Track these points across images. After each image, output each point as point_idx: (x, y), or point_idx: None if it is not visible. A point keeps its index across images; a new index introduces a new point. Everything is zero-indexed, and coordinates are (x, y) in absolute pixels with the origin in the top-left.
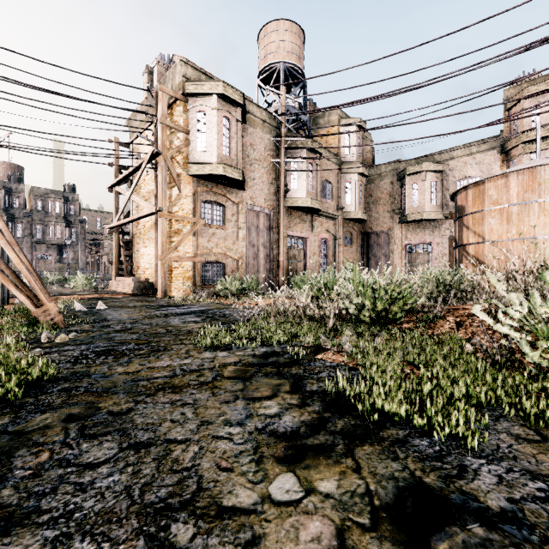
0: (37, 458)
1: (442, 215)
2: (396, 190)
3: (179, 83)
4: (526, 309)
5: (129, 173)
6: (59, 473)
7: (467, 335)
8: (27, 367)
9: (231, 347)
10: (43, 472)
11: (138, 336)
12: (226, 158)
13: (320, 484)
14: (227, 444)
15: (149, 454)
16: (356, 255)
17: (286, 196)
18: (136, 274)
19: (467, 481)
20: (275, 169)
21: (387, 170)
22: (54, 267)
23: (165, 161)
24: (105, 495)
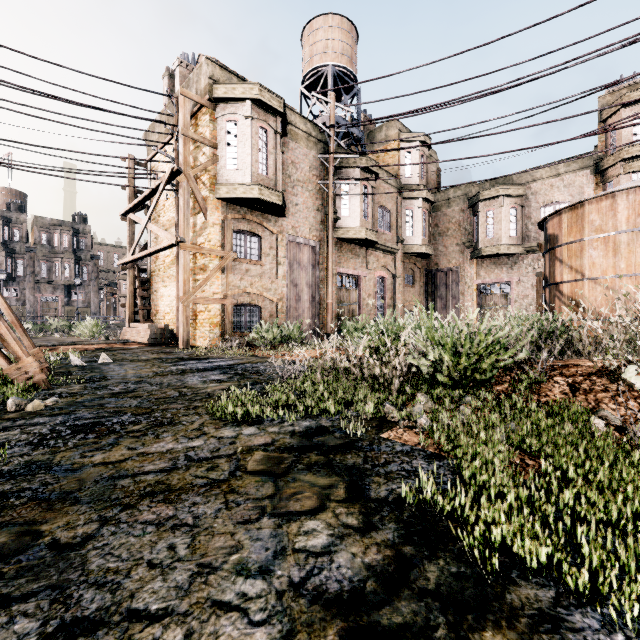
0: None
1: (523, 249)
2: (467, 218)
3: (205, 86)
4: None
5: (144, 197)
6: None
7: (590, 404)
8: None
9: (261, 420)
10: None
11: (139, 402)
12: (262, 178)
13: None
14: (237, 625)
15: None
16: (419, 296)
17: (336, 225)
18: (155, 319)
19: None
20: (322, 193)
21: (456, 195)
22: (61, 311)
23: (187, 181)
24: None
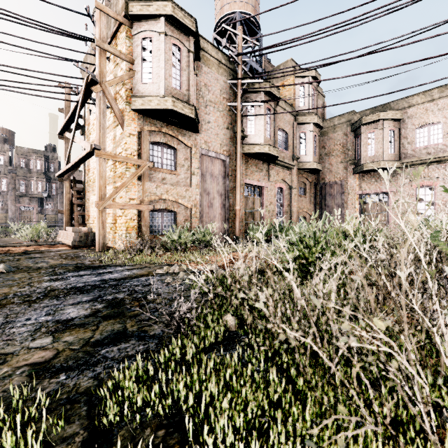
0: None
1: (400, 164)
2: (350, 140)
3: (122, 5)
4: None
5: (72, 114)
6: None
7: None
8: None
9: None
10: None
11: None
12: (175, 92)
13: None
14: None
15: None
16: (310, 205)
17: (243, 142)
18: (87, 223)
19: None
20: (231, 114)
21: (340, 122)
22: (36, 217)
23: (103, 92)
24: None
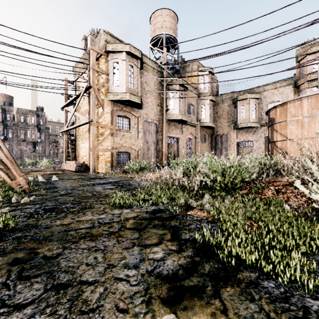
0: None
1: (259, 124)
2: (232, 109)
3: (103, 45)
4: None
5: (73, 99)
6: None
7: (284, 199)
8: None
9: (132, 206)
10: None
11: (74, 198)
12: (130, 90)
13: None
14: (125, 286)
15: (66, 295)
16: (208, 148)
17: (167, 112)
18: (78, 159)
19: None
20: (160, 97)
21: (226, 97)
22: (31, 155)
23: (94, 92)
24: None
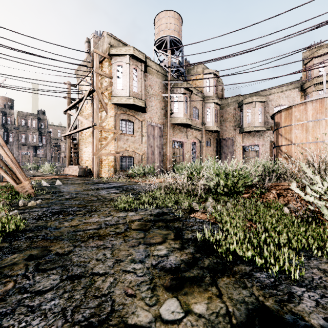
0: (5, 287)
1: (265, 128)
2: (237, 113)
3: (106, 48)
4: (325, 186)
5: (76, 103)
6: (18, 298)
7: (285, 202)
8: (6, 223)
9: (136, 209)
10: (7, 297)
11: (79, 202)
12: (134, 93)
13: (195, 306)
14: (132, 276)
15: (80, 283)
16: (213, 152)
17: (171, 116)
18: (81, 163)
19: (294, 304)
20: (164, 100)
21: (232, 101)
22: (32, 159)
23: (97, 95)
24: (48, 315)
